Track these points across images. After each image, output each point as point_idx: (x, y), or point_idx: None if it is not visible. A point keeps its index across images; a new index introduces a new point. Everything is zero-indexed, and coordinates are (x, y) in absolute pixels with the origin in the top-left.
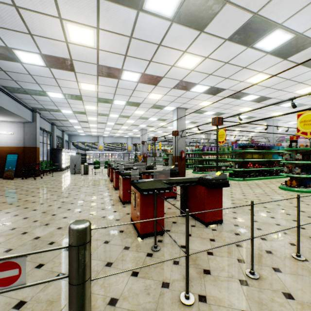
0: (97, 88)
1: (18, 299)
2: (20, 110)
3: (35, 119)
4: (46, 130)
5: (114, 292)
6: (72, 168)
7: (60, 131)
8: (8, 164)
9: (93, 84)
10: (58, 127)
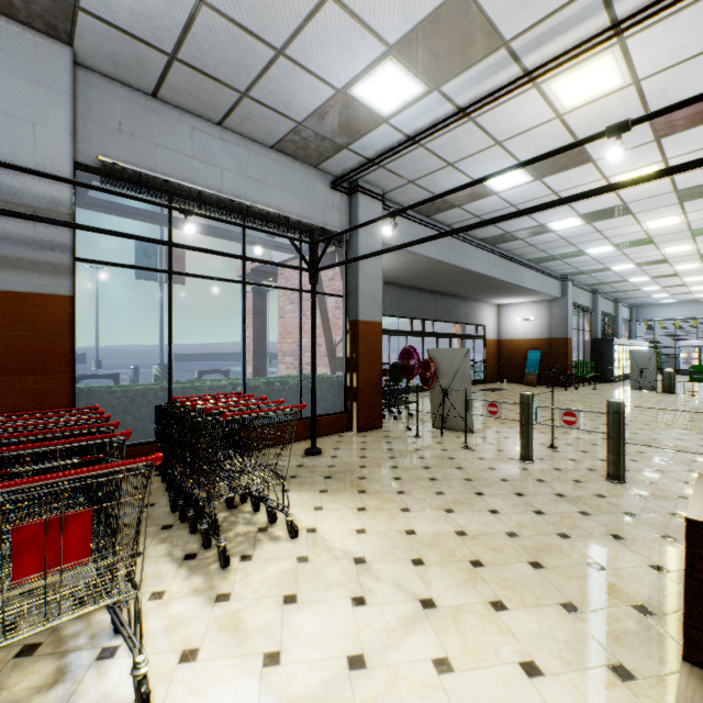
0: (685, 218)
1: (569, 457)
2: (545, 285)
3: (564, 292)
4: (582, 306)
5: (654, 480)
6: (633, 378)
7: (608, 303)
8: (528, 364)
9: (673, 216)
10: (604, 295)
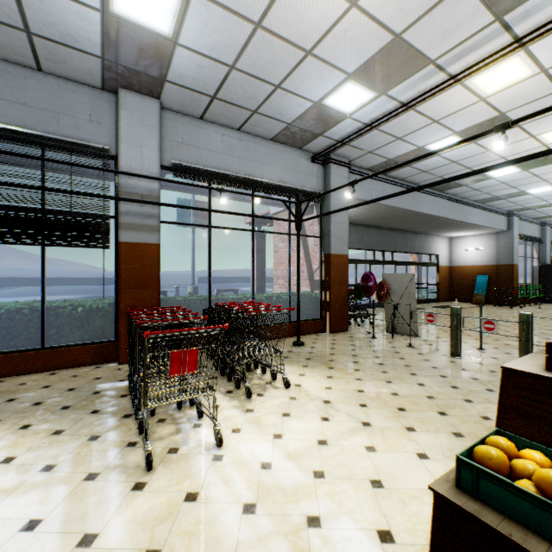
0: None
1: (492, 356)
2: (491, 220)
3: (510, 225)
4: (530, 237)
5: None
6: None
7: None
8: (477, 286)
9: None
10: None
